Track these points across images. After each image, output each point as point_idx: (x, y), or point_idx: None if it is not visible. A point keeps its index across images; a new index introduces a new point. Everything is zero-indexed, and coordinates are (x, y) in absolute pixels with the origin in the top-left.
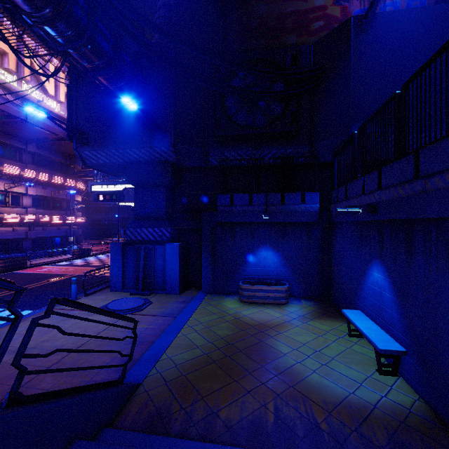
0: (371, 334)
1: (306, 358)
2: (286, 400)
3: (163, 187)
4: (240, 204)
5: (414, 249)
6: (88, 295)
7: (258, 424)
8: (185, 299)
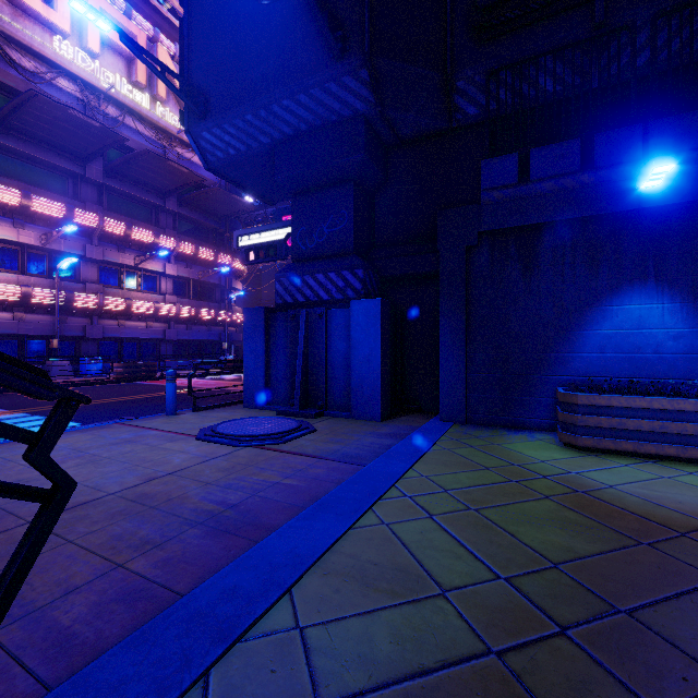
0: None
1: None
2: None
3: (349, 184)
4: (550, 174)
5: None
6: (200, 410)
7: None
8: (396, 430)
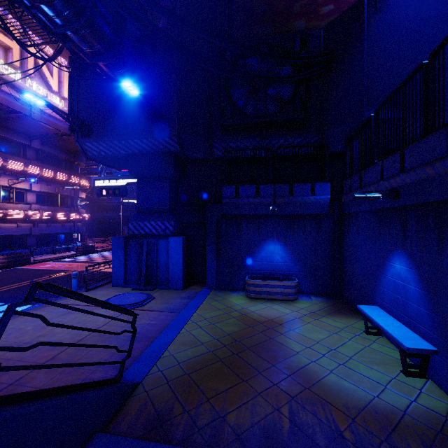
0: (394, 332)
1: (321, 357)
2: (302, 403)
3: (167, 179)
4: (246, 196)
5: (447, 234)
6: (89, 290)
7: (272, 431)
8: (189, 294)
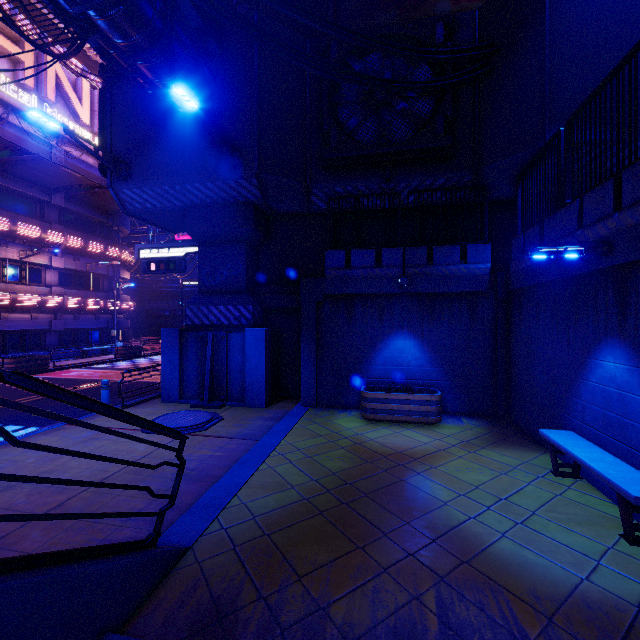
0: (607, 471)
1: (484, 511)
2: (458, 588)
3: (242, 243)
4: (361, 266)
5: None
6: (127, 407)
7: (408, 637)
8: (275, 414)
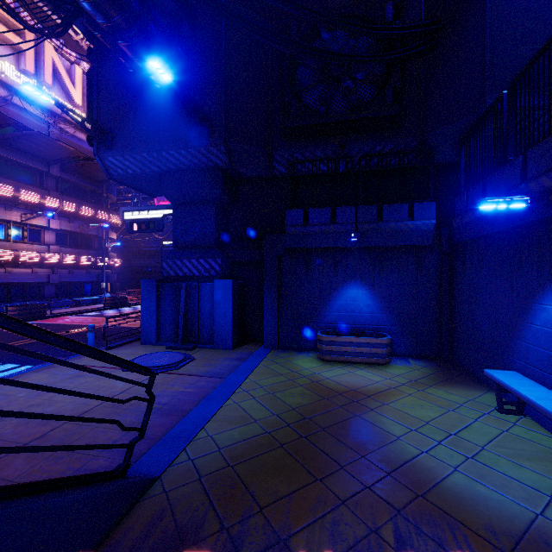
0: None
1: (435, 446)
2: (415, 522)
3: (212, 204)
4: (318, 223)
5: None
6: (110, 349)
7: None
8: (240, 355)
